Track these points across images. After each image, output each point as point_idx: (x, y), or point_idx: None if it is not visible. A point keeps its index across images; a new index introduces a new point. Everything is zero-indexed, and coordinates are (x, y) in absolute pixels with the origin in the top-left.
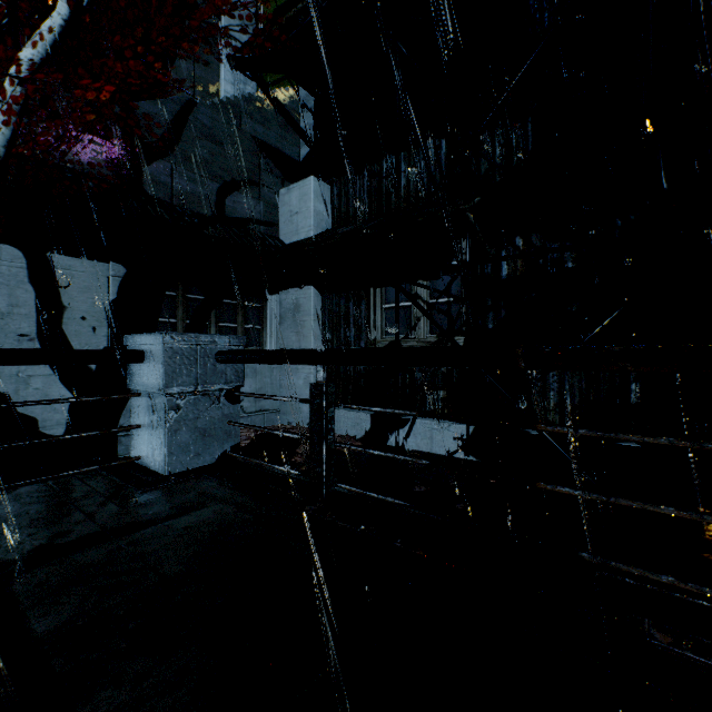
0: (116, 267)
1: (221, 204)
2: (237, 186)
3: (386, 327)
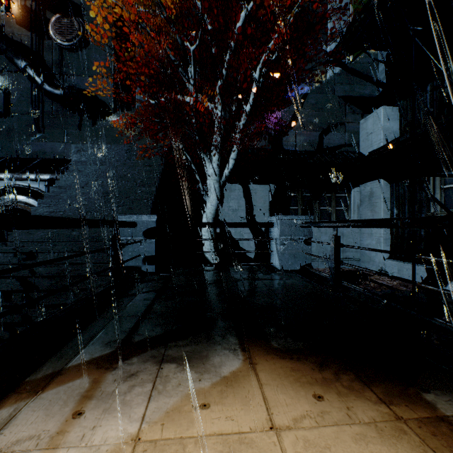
0: (272, 186)
1: (321, 142)
2: (330, 129)
3: (444, 203)
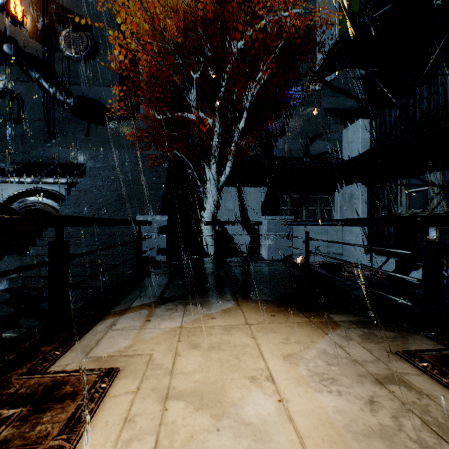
0: (263, 188)
1: (307, 149)
2: (316, 138)
3: (409, 204)
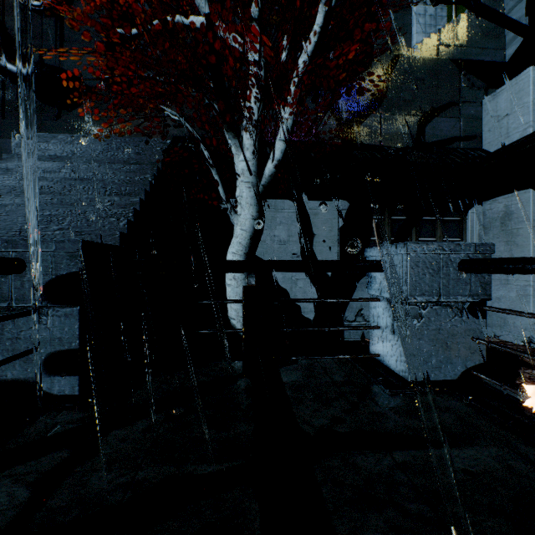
0: (342, 203)
1: (421, 133)
2: (436, 112)
3: None
